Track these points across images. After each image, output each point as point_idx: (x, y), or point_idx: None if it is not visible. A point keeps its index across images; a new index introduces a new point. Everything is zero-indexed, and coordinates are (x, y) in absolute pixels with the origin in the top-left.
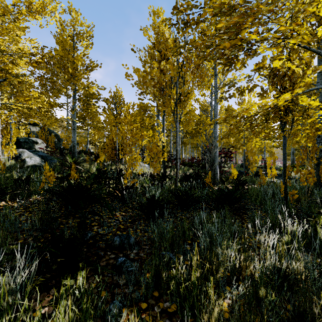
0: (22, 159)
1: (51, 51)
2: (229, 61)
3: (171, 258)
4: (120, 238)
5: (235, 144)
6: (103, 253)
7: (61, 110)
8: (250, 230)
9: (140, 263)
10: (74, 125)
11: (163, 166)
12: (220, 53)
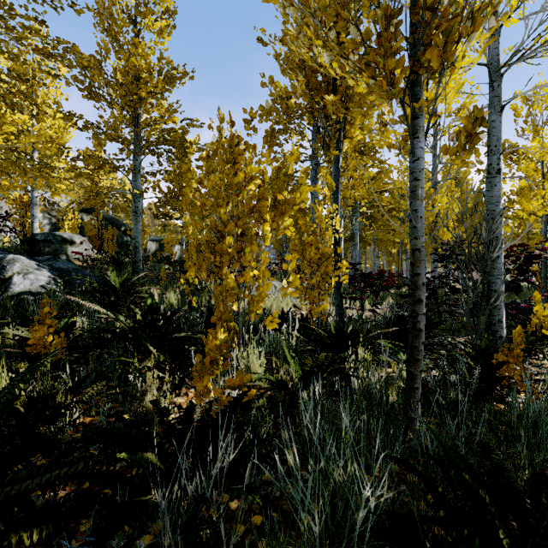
0: (5, 278)
1: None
2: None
3: None
4: None
5: None
6: None
7: (110, 172)
8: None
9: None
10: (136, 203)
11: (336, 297)
12: None
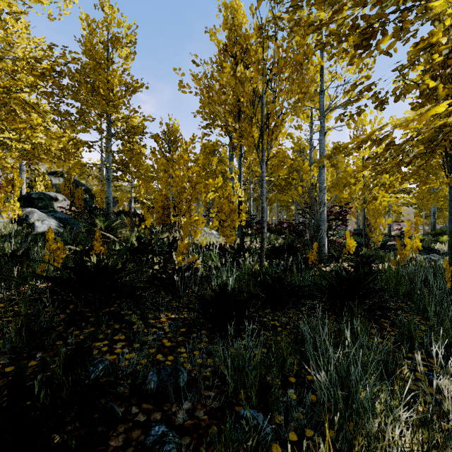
0: (30, 223)
1: (64, 53)
2: (366, 37)
3: (261, 427)
4: (159, 375)
5: (363, 197)
6: (122, 411)
7: (90, 151)
8: (421, 365)
9: (196, 440)
10: (109, 173)
11: (240, 233)
12: (360, 2)
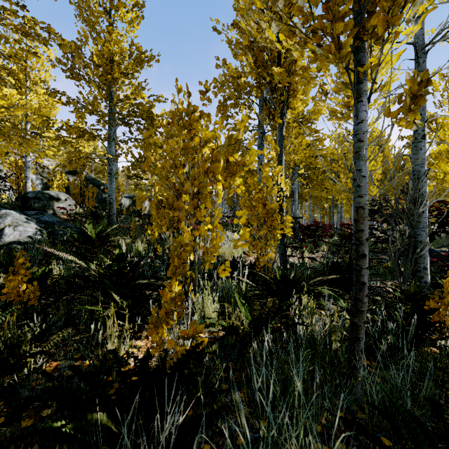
0: None
1: None
2: None
3: None
4: None
5: None
6: None
7: (89, 140)
8: None
9: None
10: (111, 166)
11: (280, 247)
12: None
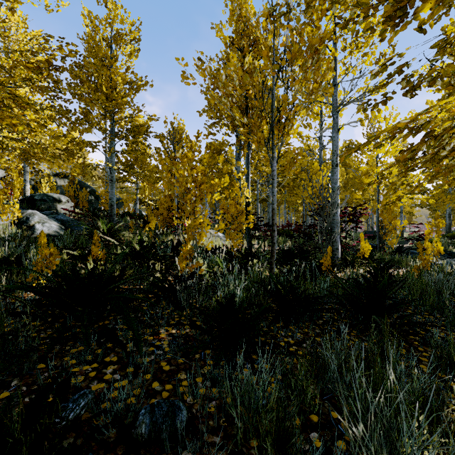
0: (30, 226)
1: (61, 45)
2: (401, 5)
3: None
4: (152, 415)
5: (386, 197)
6: None
7: (93, 151)
8: None
9: None
10: (112, 174)
11: (247, 236)
12: None
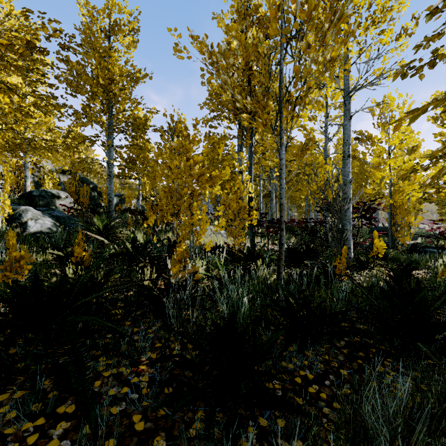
0: (22, 222)
1: (43, 22)
2: None
3: None
4: None
5: (424, 189)
6: None
7: (91, 146)
8: None
9: None
10: (110, 169)
11: (250, 234)
12: None
